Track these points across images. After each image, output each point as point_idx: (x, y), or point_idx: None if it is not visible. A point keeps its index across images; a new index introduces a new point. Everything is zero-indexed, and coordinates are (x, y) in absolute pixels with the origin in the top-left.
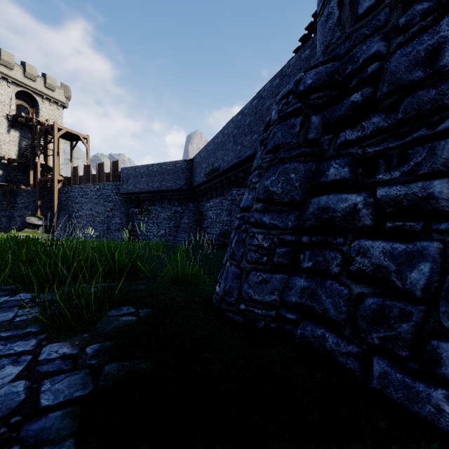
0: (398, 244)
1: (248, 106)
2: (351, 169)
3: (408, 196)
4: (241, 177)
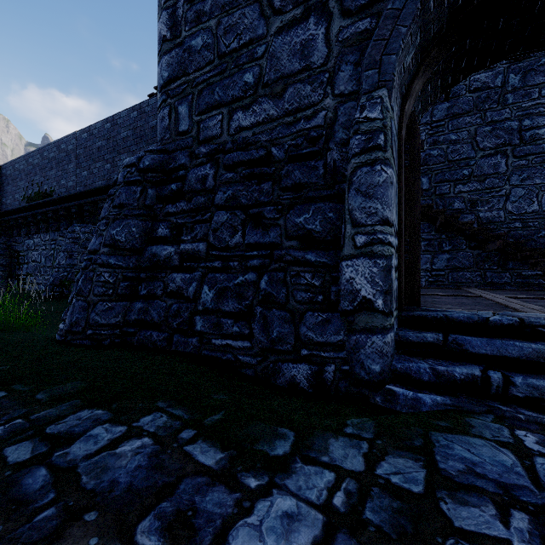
0: (188, 274)
1: (99, 126)
2: (171, 231)
3: (192, 250)
4: (89, 210)
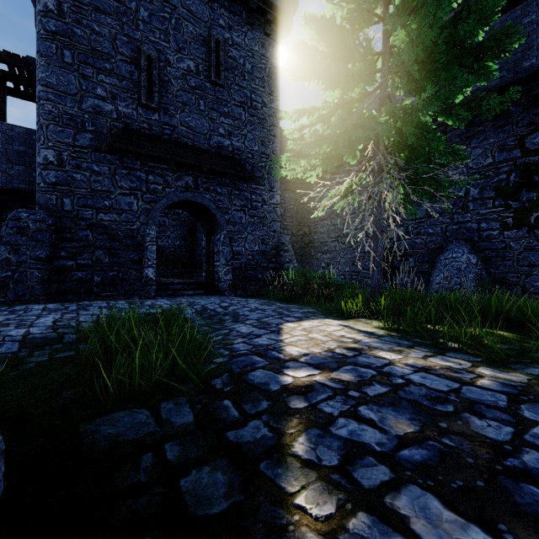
0: (84, 272)
1: None
2: (68, 254)
3: (85, 263)
4: None
